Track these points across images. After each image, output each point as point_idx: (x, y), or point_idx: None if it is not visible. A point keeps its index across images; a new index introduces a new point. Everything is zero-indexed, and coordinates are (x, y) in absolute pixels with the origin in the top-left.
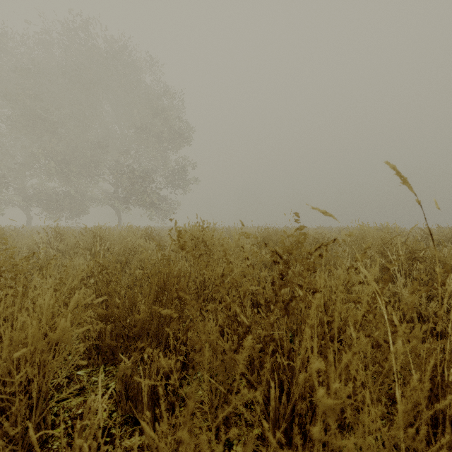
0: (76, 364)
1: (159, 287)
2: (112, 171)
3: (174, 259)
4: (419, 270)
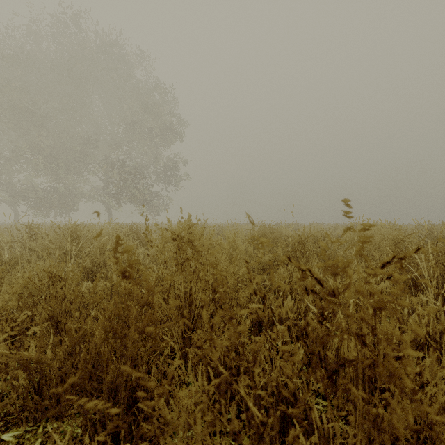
0: (6, 420)
1: (118, 317)
2: (102, 166)
3: (145, 271)
4: (443, 275)
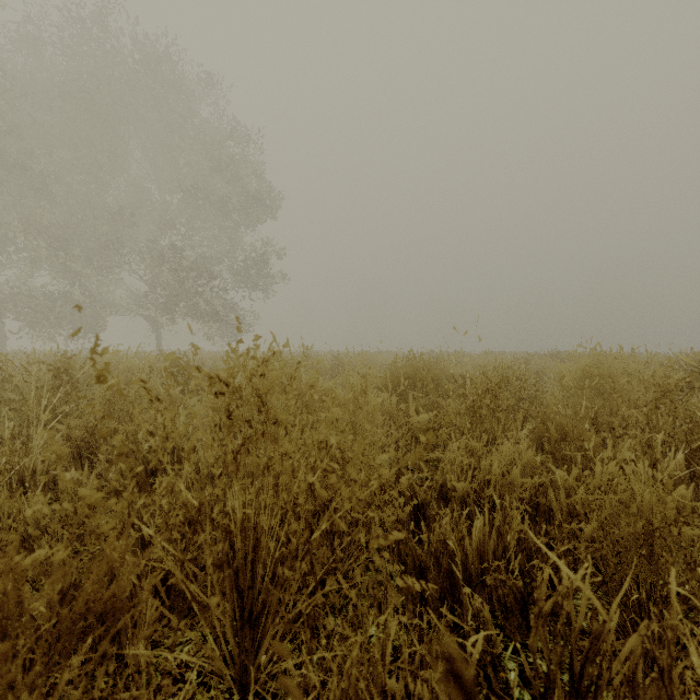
0: None
1: None
2: (144, 258)
3: (83, 512)
4: None
